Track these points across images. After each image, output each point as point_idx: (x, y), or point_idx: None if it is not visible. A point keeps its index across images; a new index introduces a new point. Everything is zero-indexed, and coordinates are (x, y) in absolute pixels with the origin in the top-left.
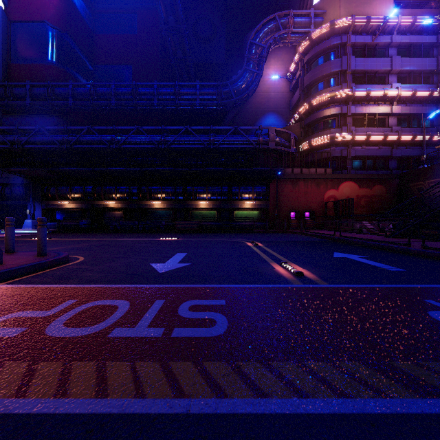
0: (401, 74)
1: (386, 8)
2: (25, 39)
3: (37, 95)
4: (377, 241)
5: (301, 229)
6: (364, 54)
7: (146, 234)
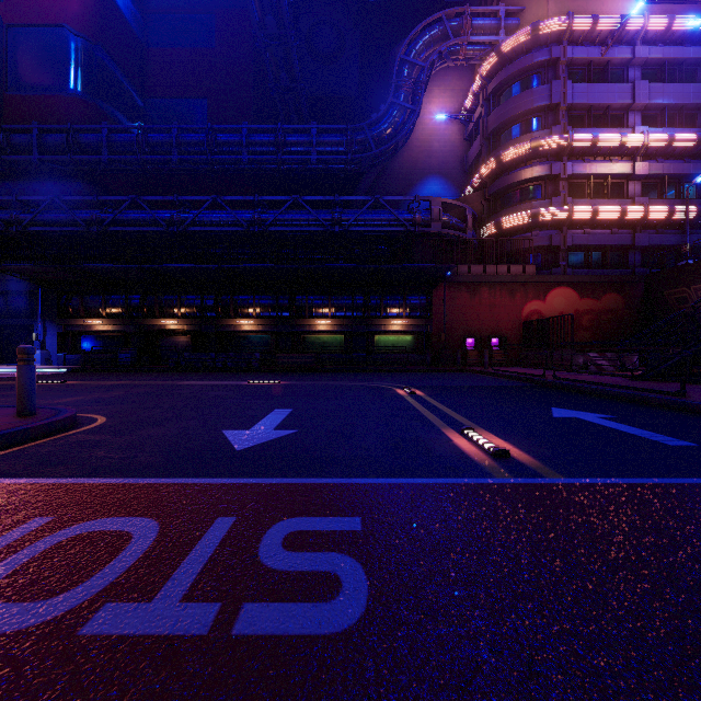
0: (649, 111)
1: (623, 2)
2: (32, 54)
3: (50, 145)
4: (623, 387)
5: (485, 365)
6: (588, 78)
7: (227, 373)
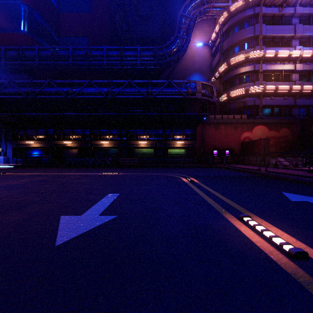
0: (302, 39)
1: None
2: (2, 13)
3: (10, 56)
4: None
5: (224, 164)
6: (273, 23)
7: (94, 168)
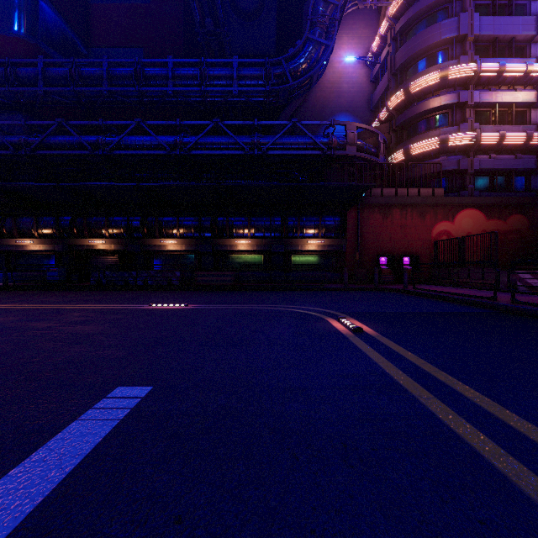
0: None
1: None
2: None
3: None
4: None
5: (405, 284)
6: (493, 12)
7: (143, 292)
